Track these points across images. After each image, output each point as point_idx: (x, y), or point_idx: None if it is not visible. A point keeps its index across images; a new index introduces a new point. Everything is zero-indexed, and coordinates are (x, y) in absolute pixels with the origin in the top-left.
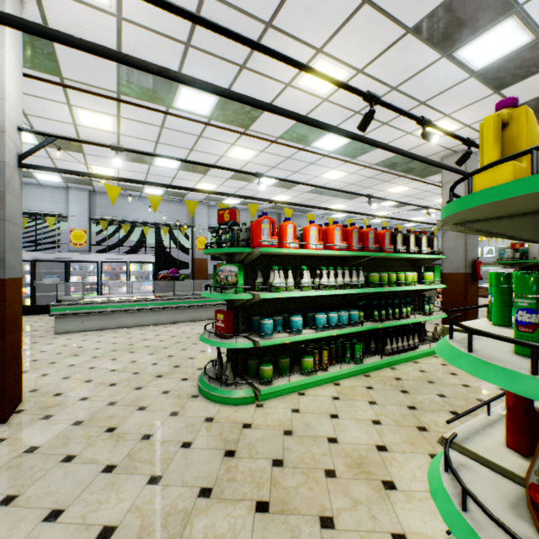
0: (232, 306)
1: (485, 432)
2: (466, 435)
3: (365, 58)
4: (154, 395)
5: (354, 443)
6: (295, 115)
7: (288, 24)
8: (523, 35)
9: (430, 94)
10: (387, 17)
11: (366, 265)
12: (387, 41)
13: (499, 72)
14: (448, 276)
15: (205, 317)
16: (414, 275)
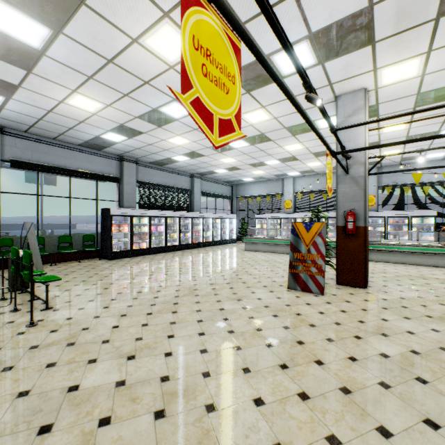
0: None
1: None
2: None
3: None
4: None
5: None
6: None
7: None
8: None
9: None
10: None
11: None
12: None
13: None
14: None
15: None
16: None
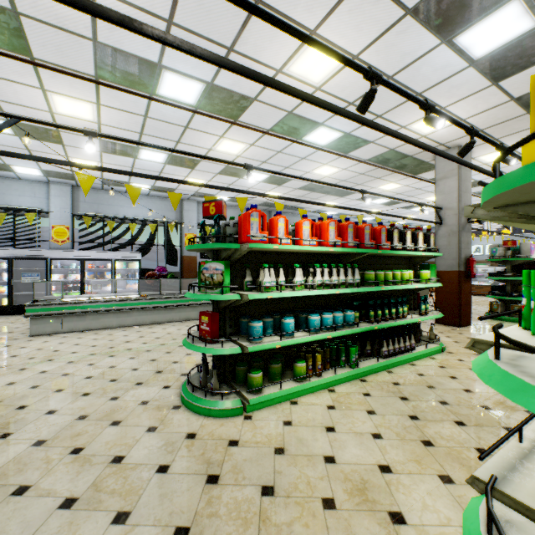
0: (219, 308)
1: (523, 468)
2: (501, 473)
3: (361, 42)
4: (131, 406)
5: (353, 463)
6: (288, 88)
7: (279, 1)
8: (527, 20)
9: (427, 85)
10: None
11: (361, 263)
12: (385, 23)
13: (499, 61)
14: (441, 274)
15: (193, 316)
16: (410, 273)
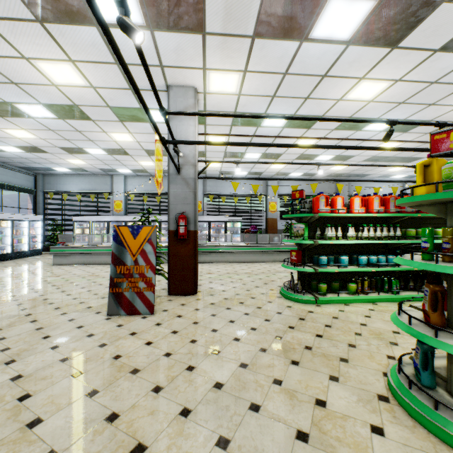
0: (301, 248)
1: None
2: None
3: (401, 73)
4: (257, 294)
5: (377, 327)
6: (337, 147)
7: (337, 72)
8: None
9: None
10: (414, 49)
11: (407, 223)
12: (418, 60)
13: None
14: None
15: (278, 259)
16: None
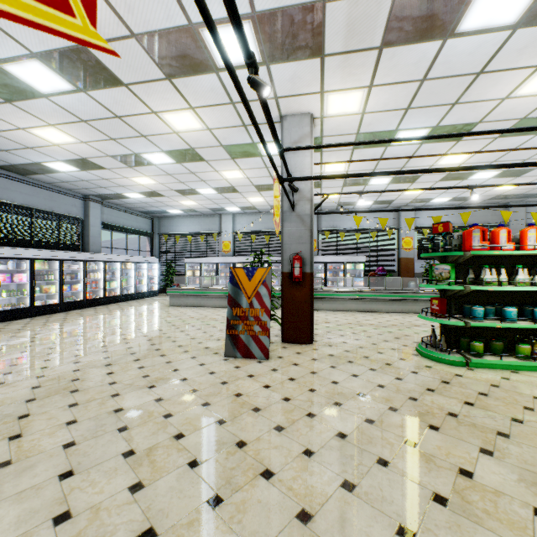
0: (445, 296)
1: None
2: None
3: None
4: (385, 349)
5: None
6: (496, 166)
7: (500, 65)
8: None
9: None
10: None
11: None
12: None
13: None
14: None
15: (414, 310)
16: None
